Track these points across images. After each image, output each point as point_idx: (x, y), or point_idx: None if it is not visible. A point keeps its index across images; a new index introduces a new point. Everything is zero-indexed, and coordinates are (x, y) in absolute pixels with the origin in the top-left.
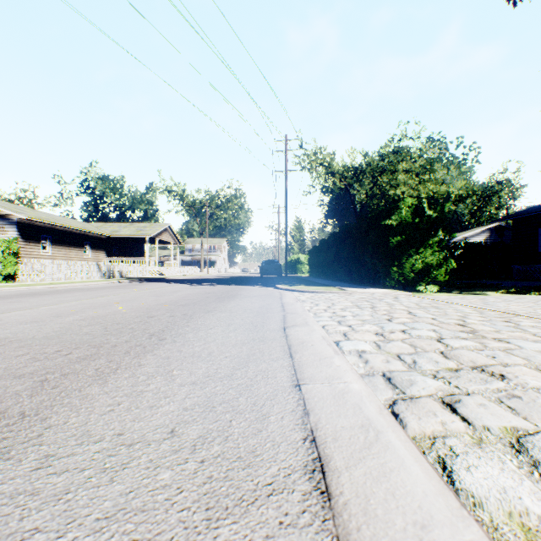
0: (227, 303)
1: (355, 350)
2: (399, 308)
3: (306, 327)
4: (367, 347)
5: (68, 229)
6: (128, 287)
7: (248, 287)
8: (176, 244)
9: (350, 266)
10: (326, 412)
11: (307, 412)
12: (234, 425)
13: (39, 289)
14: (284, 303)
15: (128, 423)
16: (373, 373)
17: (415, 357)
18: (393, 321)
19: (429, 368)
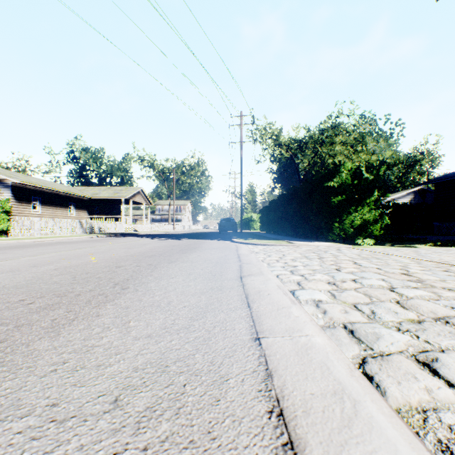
0: (189, 255)
1: (311, 299)
2: (344, 259)
3: (261, 276)
4: (322, 296)
5: (55, 192)
6: (105, 241)
7: (209, 241)
8: (147, 205)
9: (296, 223)
10: (291, 373)
11: (270, 373)
12: (188, 392)
13: (26, 242)
14: (240, 255)
15: (67, 388)
16: (334, 324)
17: (373, 308)
18: (342, 271)
19: (391, 320)
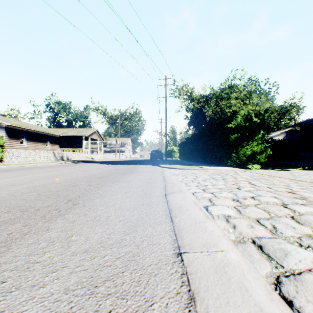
0: (128, 176)
1: (222, 215)
2: (242, 180)
3: (181, 194)
4: (230, 211)
5: (37, 131)
6: (69, 166)
7: (143, 166)
8: (101, 141)
9: (204, 153)
10: (213, 295)
11: (192, 295)
12: None
13: (13, 167)
14: (165, 176)
15: None
16: (244, 239)
17: (273, 223)
18: (242, 189)
19: (292, 235)
